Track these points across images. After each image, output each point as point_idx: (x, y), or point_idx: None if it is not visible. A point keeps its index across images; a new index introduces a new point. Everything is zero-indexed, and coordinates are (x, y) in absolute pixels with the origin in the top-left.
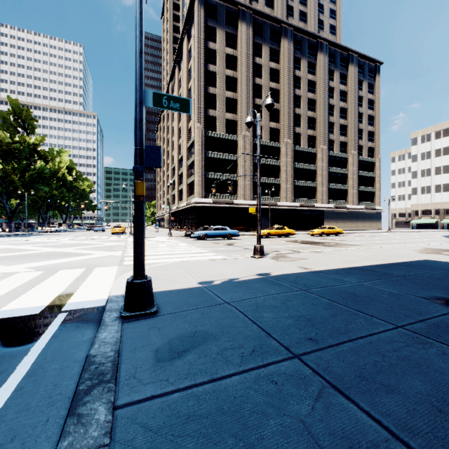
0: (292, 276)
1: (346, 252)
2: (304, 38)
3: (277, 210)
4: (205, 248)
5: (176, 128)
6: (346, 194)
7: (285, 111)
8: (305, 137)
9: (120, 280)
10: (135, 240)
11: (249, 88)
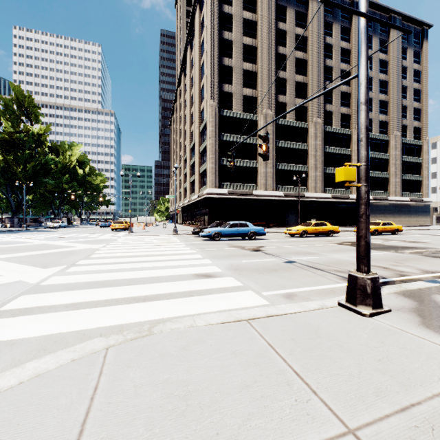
0: None
1: None
2: None
3: (304, 203)
4: (216, 258)
5: (188, 114)
6: (386, 184)
7: (313, 85)
8: (338, 115)
9: None
10: None
11: (271, 59)
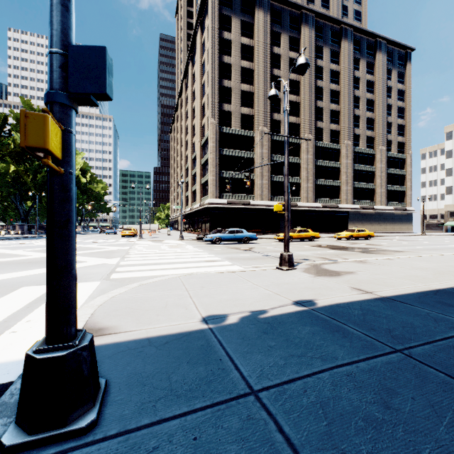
0: (354, 310)
1: (402, 263)
2: (327, 25)
3: (297, 212)
4: (218, 254)
5: (189, 127)
6: (373, 194)
7: (305, 104)
8: (328, 132)
9: (83, 312)
10: (48, 260)
11: (267, 80)
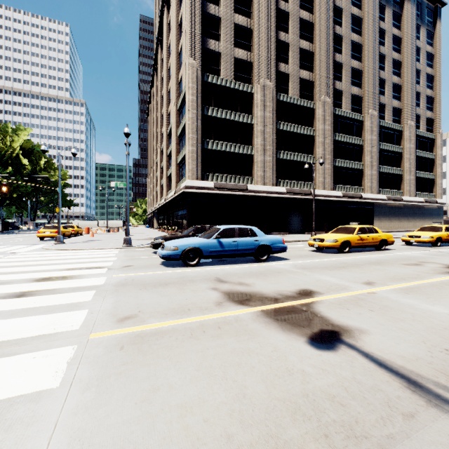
0: None
1: None
2: None
3: (311, 202)
4: None
5: (164, 93)
6: (399, 181)
7: (321, 55)
8: (348, 96)
9: None
10: None
11: (270, 14)
